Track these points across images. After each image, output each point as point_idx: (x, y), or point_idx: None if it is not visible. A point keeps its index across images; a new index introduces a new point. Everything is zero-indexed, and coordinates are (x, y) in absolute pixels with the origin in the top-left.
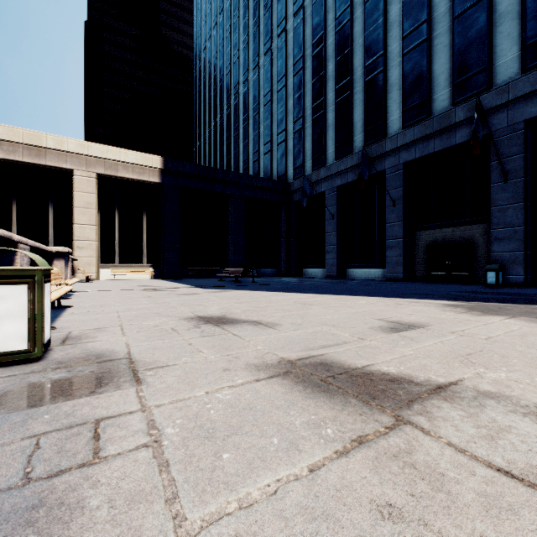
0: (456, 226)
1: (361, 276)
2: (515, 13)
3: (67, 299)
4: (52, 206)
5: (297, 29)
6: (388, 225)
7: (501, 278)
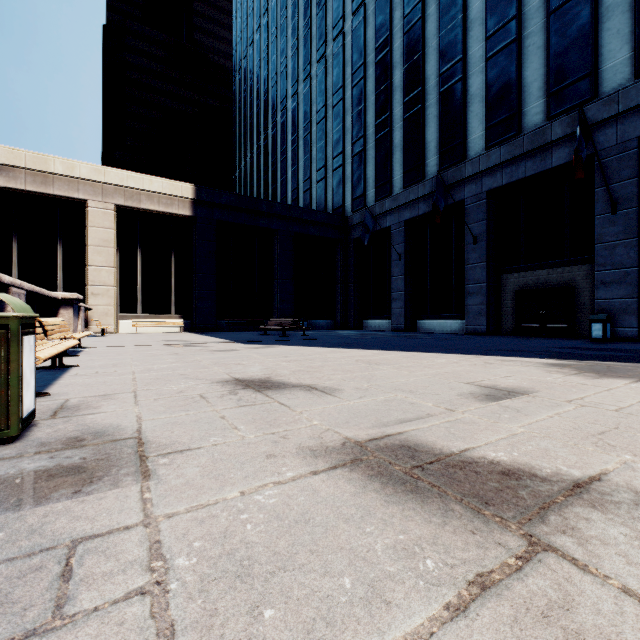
0: (552, 268)
1: (434, 329)
2: (626, 4)
3: (74, 357)
4: (61, 244)
5: (357, 31)
6: (468, 266)
7: (609, 332)
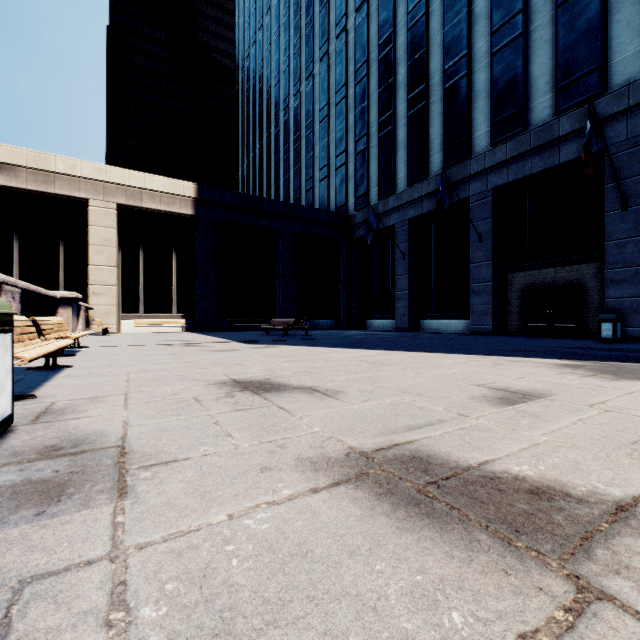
0: (560, 267)
1: (439, 328)
2: None
3: (70, 357)
4: (63, 244)
5: (360, 28)
6: (473, 265)
7: (619, 331)
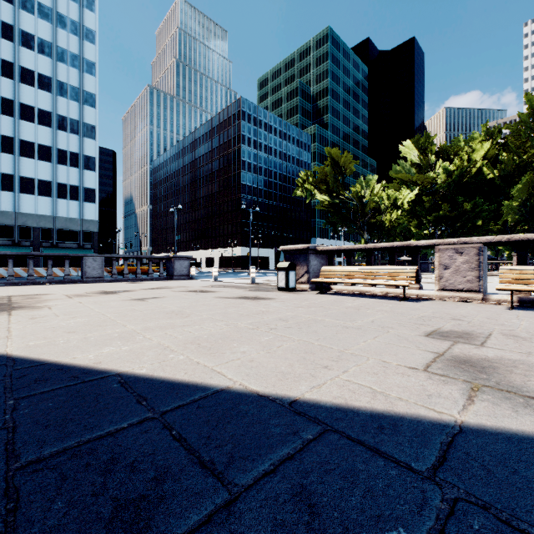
0: None
1: None
2: None
3: (495, 308)
4: None
5: None
6: None
7: None
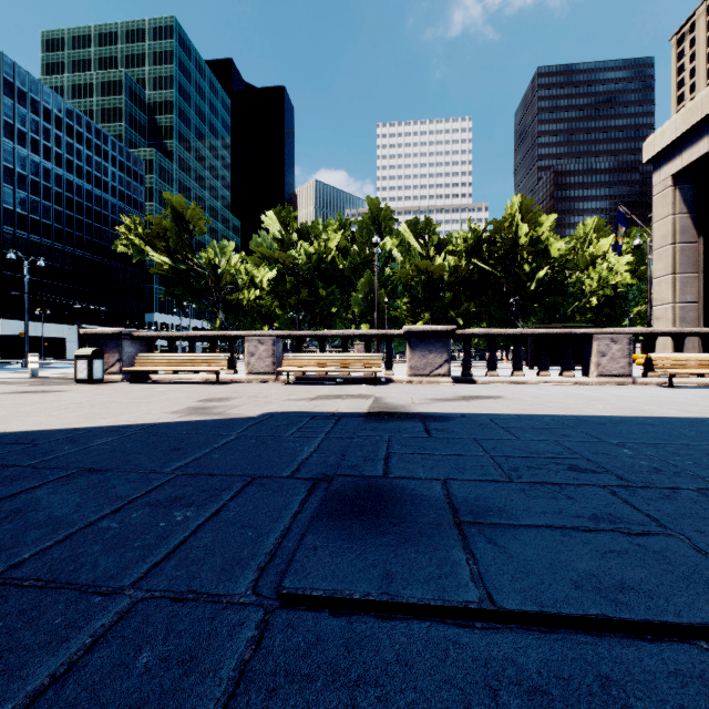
0: None
1: None
2: None
3: (278, 385)
4: None
5: None
6: None
7: None
